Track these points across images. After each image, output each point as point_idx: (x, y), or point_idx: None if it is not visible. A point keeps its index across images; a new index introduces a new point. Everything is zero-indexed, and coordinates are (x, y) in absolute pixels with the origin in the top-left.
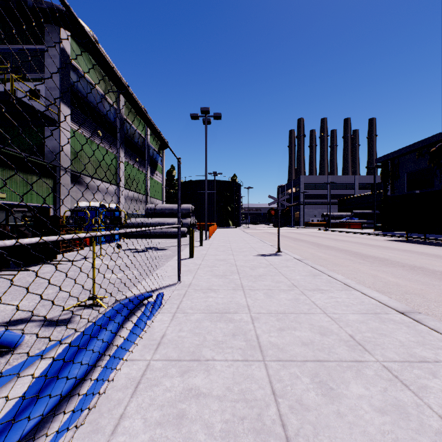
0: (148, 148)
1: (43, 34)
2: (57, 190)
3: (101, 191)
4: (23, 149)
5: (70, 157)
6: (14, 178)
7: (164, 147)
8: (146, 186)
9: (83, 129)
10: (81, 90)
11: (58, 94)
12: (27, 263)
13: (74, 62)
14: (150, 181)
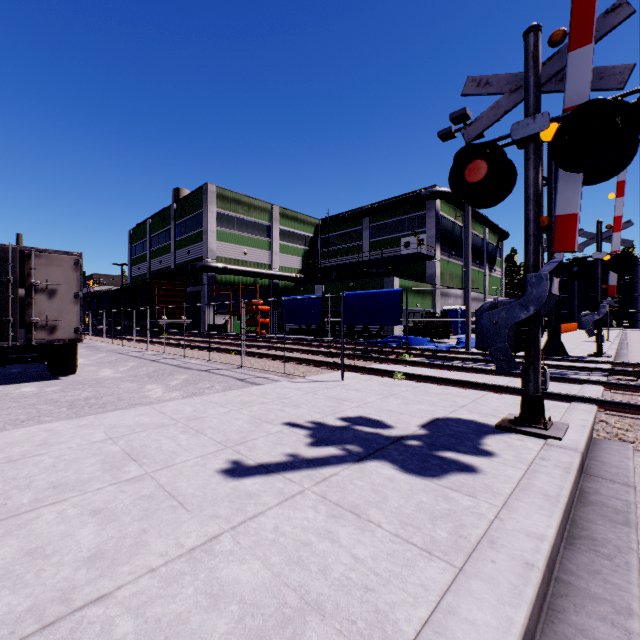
0: (487, 246)
1: (424, 204)
2: (434, 299)
3: (453, 296)
4: (413, 276)
5: (439, 277)
6: (420, 296)
7: (503, 239)
8: (485, 285)
9: (444, 254)
10: (442, 228)
11: (434, 240)
12: (441, 337)
13: (440, 212)
14: (488, 278)
